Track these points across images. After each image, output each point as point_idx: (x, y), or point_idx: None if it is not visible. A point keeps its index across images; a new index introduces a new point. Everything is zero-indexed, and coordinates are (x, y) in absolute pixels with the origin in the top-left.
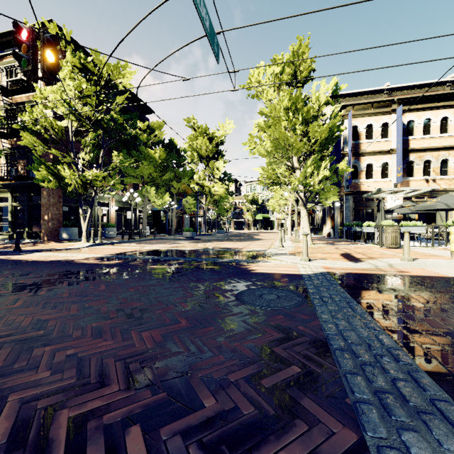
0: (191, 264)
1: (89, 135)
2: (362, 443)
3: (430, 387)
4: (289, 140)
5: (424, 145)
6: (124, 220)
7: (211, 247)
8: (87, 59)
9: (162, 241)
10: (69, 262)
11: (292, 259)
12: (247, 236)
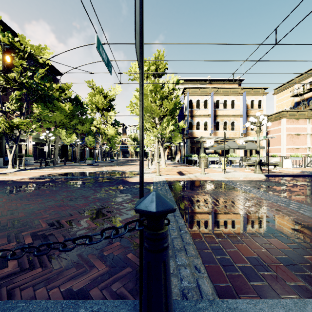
0: (95, 179)
1: (15, 92)
2: None
3: None
4: (153, 108)
5: (224, 113)
6: (39, 151)
7: (106, 170)
8: (14, 39)
9: (71, 167)
10: (11, 181)
11: (151, 175)
12: (130, 162)
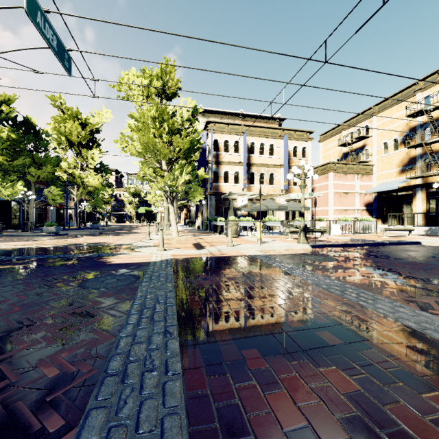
0: (44, 261)
1: None
2: (115, 339)
3: (172, 311)
4: (157, 146)
5: (260, 162)
6: None
7: (76, 243)
8: None
9: (11, 238)
10: None
11: (151, 250)
12: (125, 230)
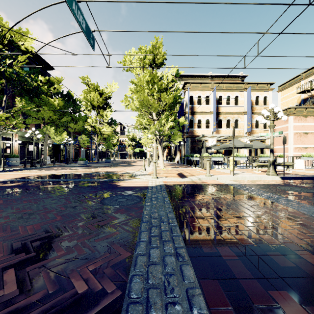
0: (77, 183)
1: None
2: (132, 256)
3: (176, 232)
4: (150, 102)
5: (227, 110)
6: (27, 151)
7: (97, 171)
8: None
9: (60, 168)
10: None
11: (147, 178)
12: (126, 163)
